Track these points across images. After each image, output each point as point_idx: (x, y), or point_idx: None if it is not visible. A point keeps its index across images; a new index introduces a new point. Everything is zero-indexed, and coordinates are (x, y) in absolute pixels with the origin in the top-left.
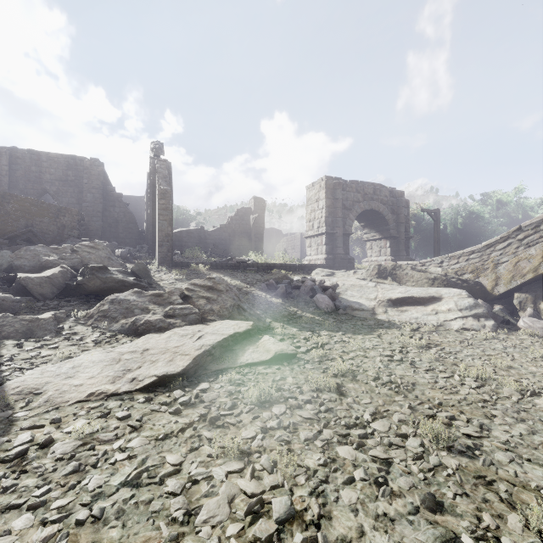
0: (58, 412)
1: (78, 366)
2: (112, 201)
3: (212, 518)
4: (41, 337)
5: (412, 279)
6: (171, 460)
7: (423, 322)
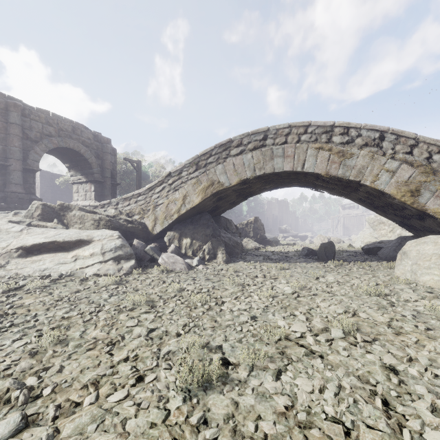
0: None
1: None
2: None
3: None
4: None
5: (80, 221)
6: None
7: (49, 274)
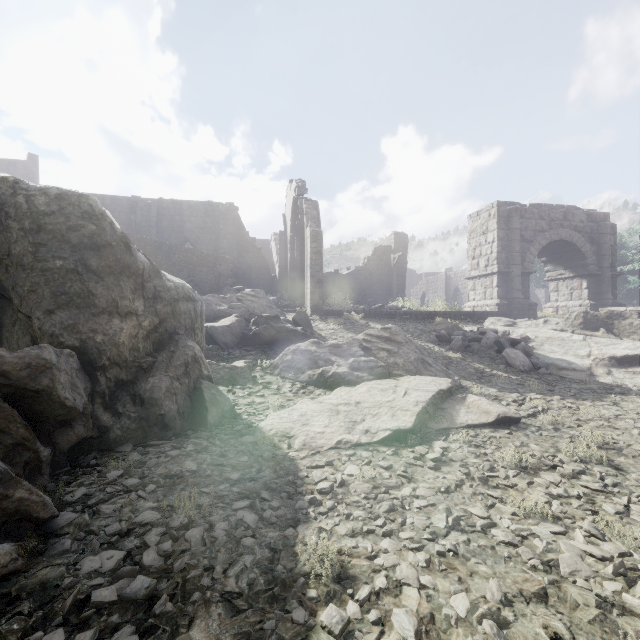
0: (323, 456)
1: (304, 414)
2: (246, 246)
3: (577, 572)
4: (243, 384)
5: None
6: (477, 512)
7: None
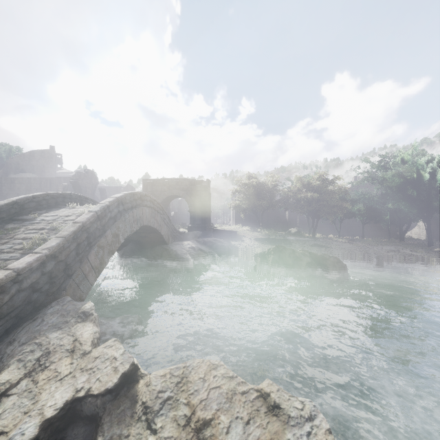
0: None
1: None
2: None
3: None
4: None
5: None
6: None
7: None
